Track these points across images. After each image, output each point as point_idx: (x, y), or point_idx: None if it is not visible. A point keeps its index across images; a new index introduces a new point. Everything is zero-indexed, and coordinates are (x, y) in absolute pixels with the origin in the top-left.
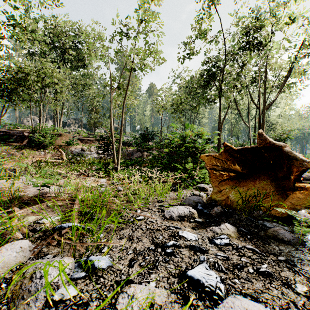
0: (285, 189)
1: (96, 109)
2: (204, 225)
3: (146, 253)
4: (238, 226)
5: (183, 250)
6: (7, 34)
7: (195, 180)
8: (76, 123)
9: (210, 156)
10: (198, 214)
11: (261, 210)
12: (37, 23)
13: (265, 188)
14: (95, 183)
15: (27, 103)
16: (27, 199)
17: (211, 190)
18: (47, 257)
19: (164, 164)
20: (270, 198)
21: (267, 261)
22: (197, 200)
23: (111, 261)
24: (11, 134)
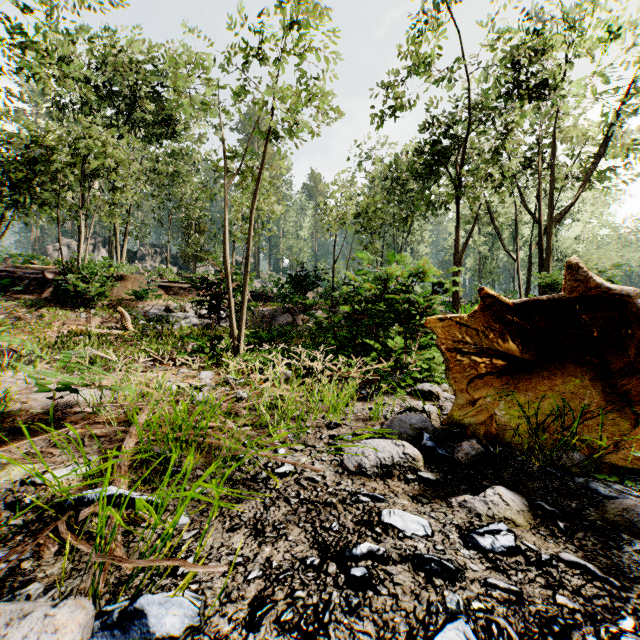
0: (628, 398)
1: (198, 225)
2: (441, 490)
3: (297, 578)
4: (528, 494)
5: (396, 569)
6: (10, 65)
7: (410, 375)
8: (157, 254)
9: (448, 321)
10: (425, 460)
11: (579, 450)
12: (73, 43)
13: (579, 395)
14: (187, 381)
15: (52, 210)
16: (26, 421)
17: (448, 398)
18: (28, 591)
19: (340, 339)
20: (594, 419)
21: (628, 605)
22: (419, 424)
23: (199, 610)
24: (19, 276)
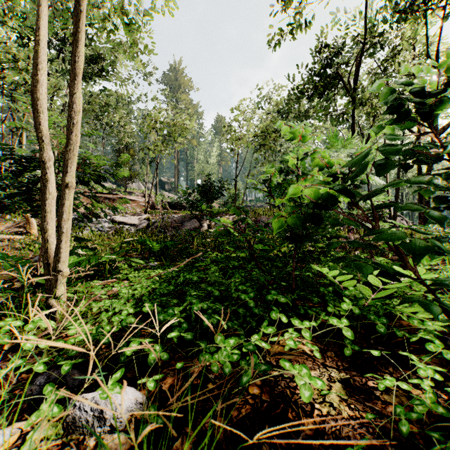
0: None
1: (128, 150)
2: None
3: None
4: None
5: None
6: None
7: None
8: None
9: None
10: None
11: None
12: None
13: None
14: None
15: None
16: None
17: None
18: None
19: None
20: None
21: None
22: None
23: None
24: None
